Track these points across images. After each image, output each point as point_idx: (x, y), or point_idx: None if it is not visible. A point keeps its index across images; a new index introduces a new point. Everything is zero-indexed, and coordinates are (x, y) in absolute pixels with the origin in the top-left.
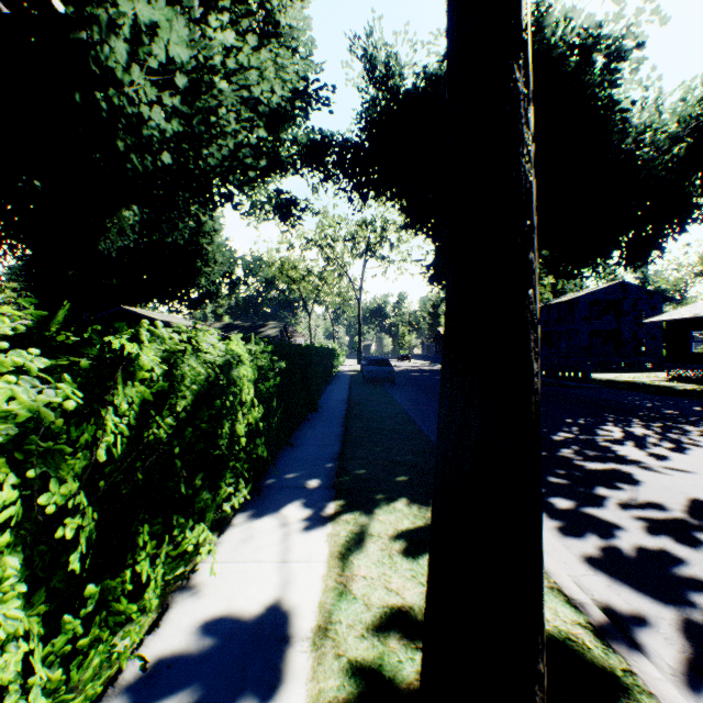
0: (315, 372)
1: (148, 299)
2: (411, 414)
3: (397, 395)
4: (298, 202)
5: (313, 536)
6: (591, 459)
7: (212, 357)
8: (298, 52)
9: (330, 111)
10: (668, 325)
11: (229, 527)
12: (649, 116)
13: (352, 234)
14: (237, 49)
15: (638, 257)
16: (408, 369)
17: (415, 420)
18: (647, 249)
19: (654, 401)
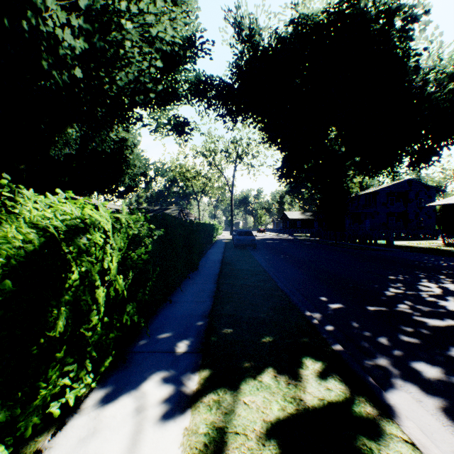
0: (196, 240)
1: (90, 191)
2: (269, 272)
3: (257, 257)
4: (189, 123)
5: (166, 435)
6: (429, 315)
7: (48, 221)
8: (188, 15)
9: (210, 58)
10: (443, 208)
11: (72, 417)
12: (433, 62)
13: (226, 148)
14: (140, 1)
15: (422, 161)
16: (264, 238)
17: (273, 277)
18: (429, 156)
19: (447, 261)
